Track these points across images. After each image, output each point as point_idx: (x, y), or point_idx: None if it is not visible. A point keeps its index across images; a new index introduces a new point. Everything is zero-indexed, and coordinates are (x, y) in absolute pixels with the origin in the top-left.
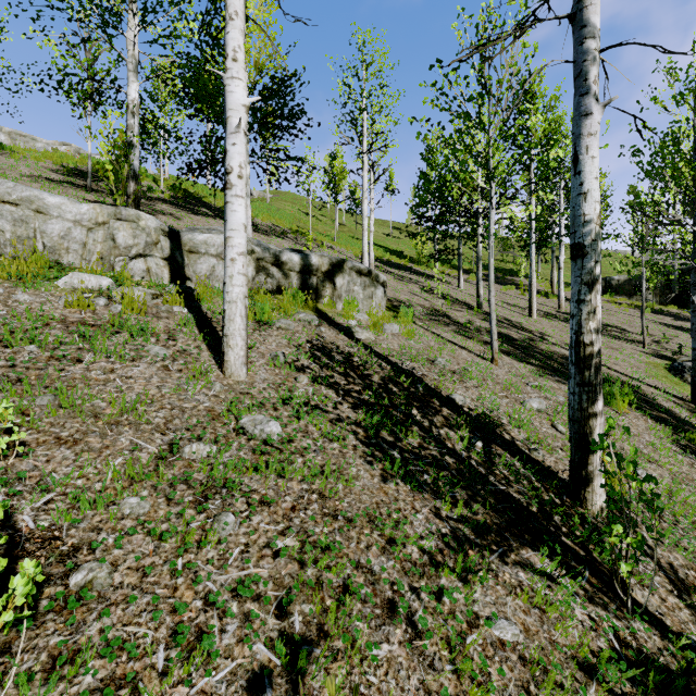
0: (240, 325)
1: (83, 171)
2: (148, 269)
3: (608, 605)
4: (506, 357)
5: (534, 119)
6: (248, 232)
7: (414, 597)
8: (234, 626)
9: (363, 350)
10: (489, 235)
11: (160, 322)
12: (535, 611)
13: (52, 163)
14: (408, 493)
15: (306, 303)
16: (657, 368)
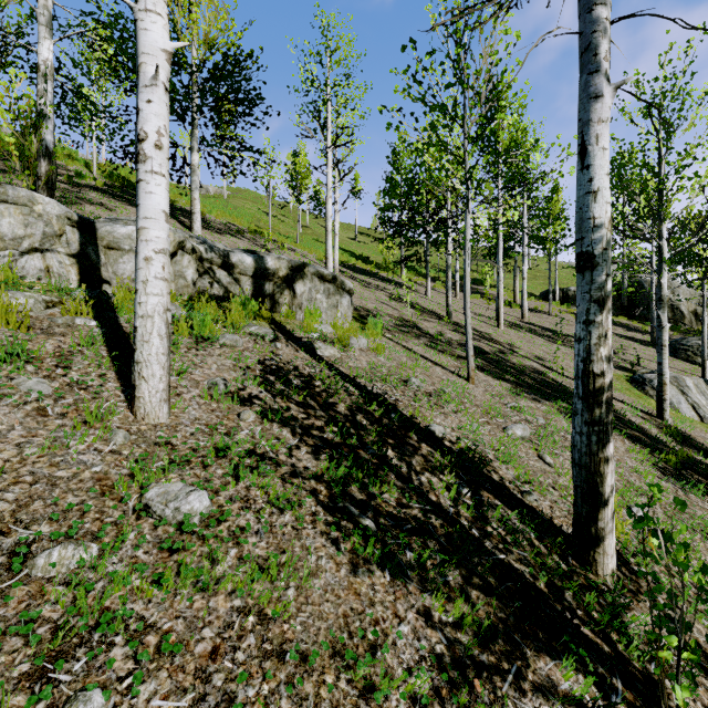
0: (159, 348)
1: None
2: (47, 267)
3: None
4: (480, 373)
5: (510, 119)
6: (196, 228)
7: None
8: None
9: (327, 371)
10: (465, 241)
11: (50, 341)
12: None
13: None
14: (387, 587)
15: (259, 313)
16: (620, 380)
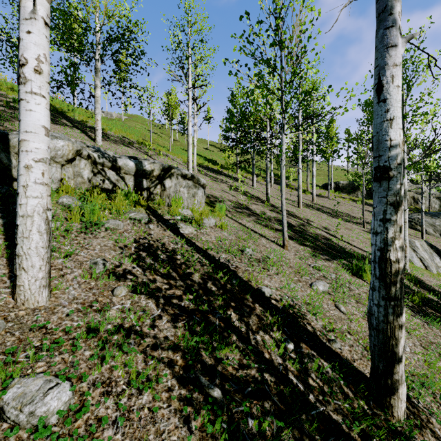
0: (38, 243)
1: None
2: None
3: None
4: (291, 241)
5: (310, 72)
6: (99, 140)
7: None
8: None
9: (186, 246)
10: (282, 153)
11: None
12: None
13: None
14: None
15: (138, 202)
16: None
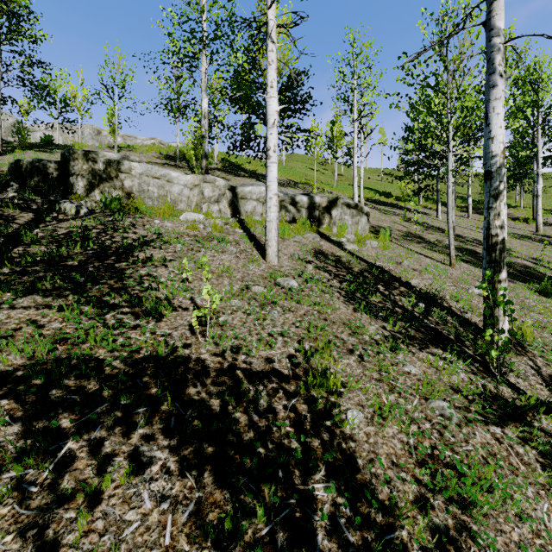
0: (274, 234)
1: (171, 155)
2: (220, 209)
3: (485, 377)
4: (464, 264)
5: None
6: None
7: (364, 351)
8: (281, 342)
9: (349, 255)
10: (448, 171)
11: (230, 236)
12: (433, 369)
13: (155, 153)
14: (368, 318)
15: (311, 228)
16: None
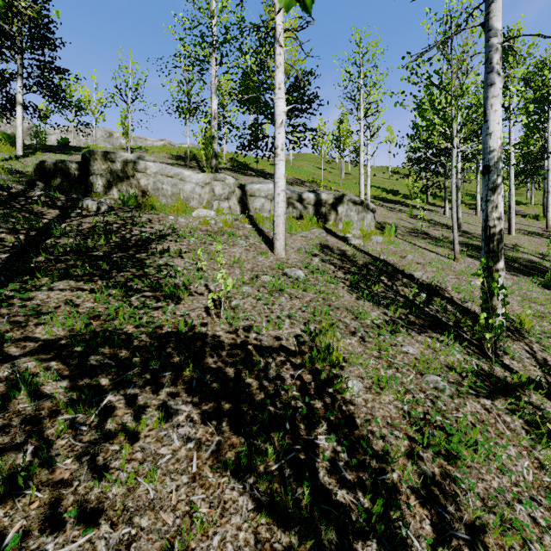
0: (282, 228)
1: (181, 156)
2: (230, 206)
3: (480, 359)
4: (469, 258)
5: None
6: None
7: (365, 333)
8: (288, 324)
9: (354, 249)
10: (452, 168)
11: (240, 231)
12: (430, 350)
13: (166, 154)
14: (370, 305)
15: (318, 224)
16: None
